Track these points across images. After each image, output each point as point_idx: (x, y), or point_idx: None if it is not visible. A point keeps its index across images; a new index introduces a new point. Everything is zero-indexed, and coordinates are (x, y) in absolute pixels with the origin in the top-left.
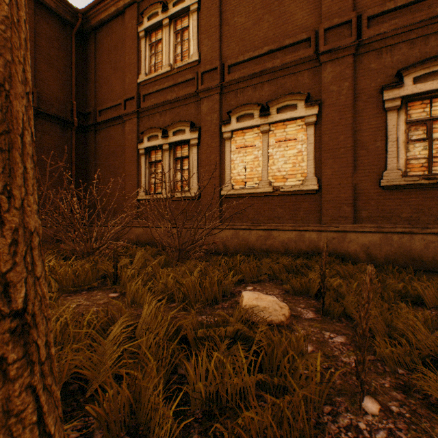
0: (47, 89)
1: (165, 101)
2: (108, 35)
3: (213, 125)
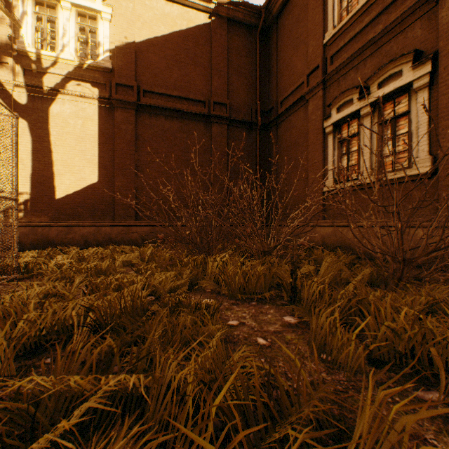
0: (236, 98)
1: (364, 45)
2: (289, 14)
3: None
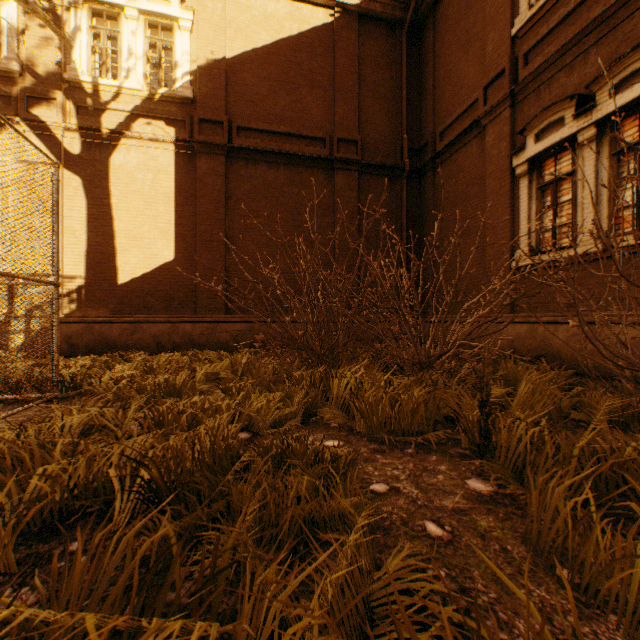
0: (371, 131)
1: (585, 28)
2: None
3: None
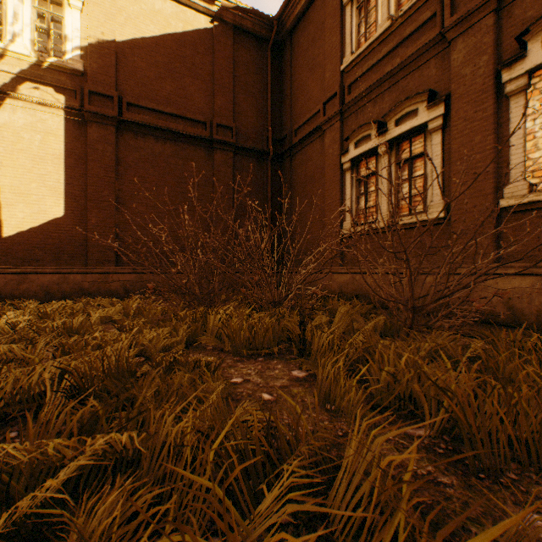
0: (244, 121)
1: (382, 78)
2: (304, 30)
3: (479, 79)
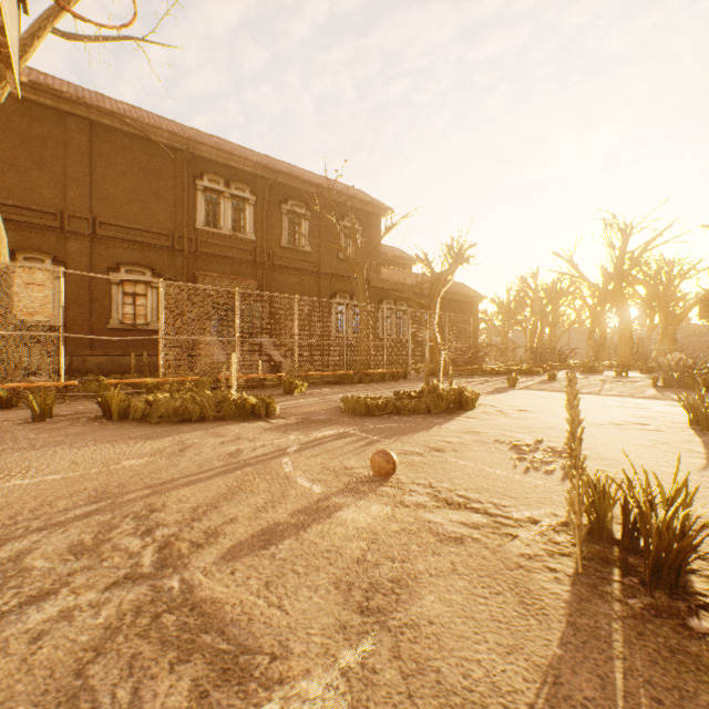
0: None
1: None
2: None
3: None
